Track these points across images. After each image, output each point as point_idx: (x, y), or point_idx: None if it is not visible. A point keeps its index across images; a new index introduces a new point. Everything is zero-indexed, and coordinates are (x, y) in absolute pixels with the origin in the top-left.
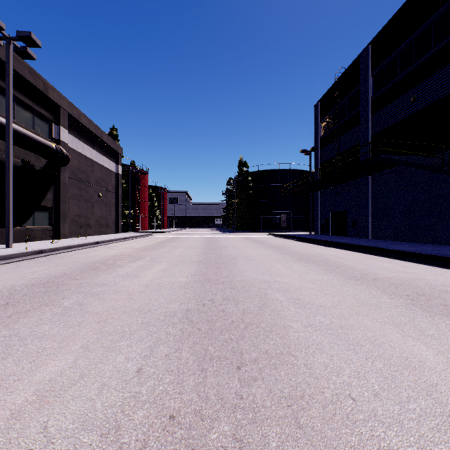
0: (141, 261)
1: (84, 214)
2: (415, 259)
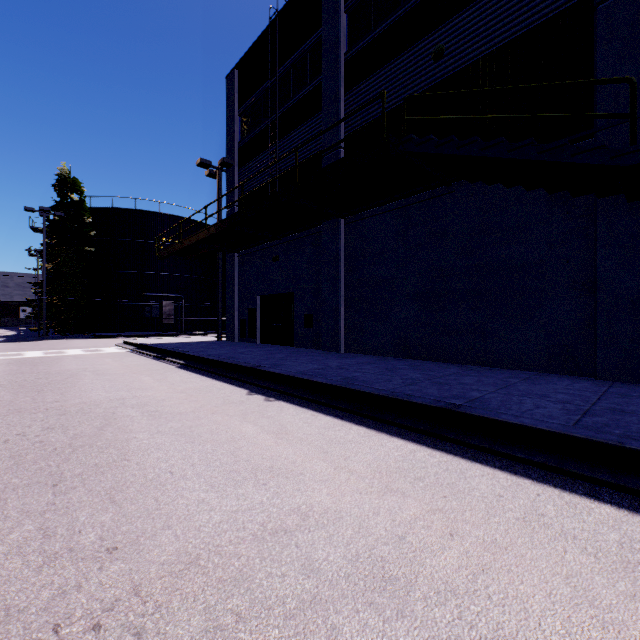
0: None
1: None
2: None
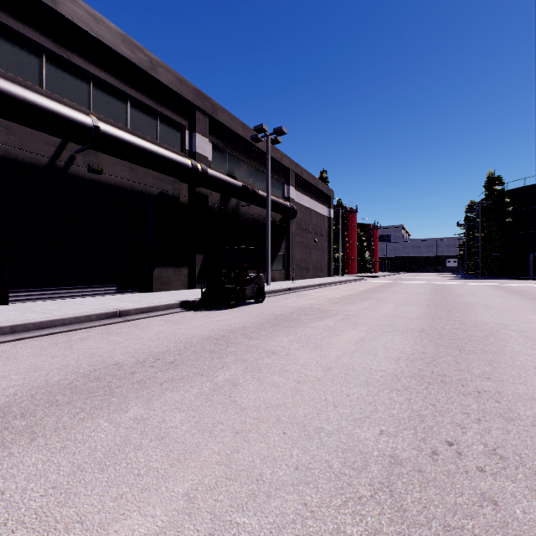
0: (369, 301)
1: (304, 259)
2: None
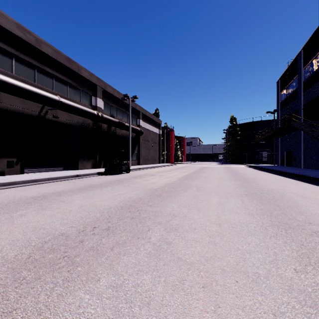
0: (171, 172)
1: (146, 154)
2: (283, 175)
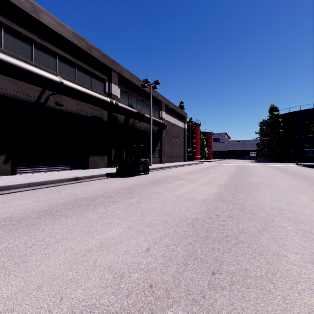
0: (203, 173)
1: (170, 151)
2: None
